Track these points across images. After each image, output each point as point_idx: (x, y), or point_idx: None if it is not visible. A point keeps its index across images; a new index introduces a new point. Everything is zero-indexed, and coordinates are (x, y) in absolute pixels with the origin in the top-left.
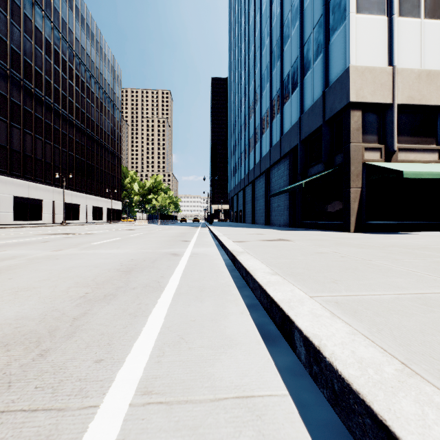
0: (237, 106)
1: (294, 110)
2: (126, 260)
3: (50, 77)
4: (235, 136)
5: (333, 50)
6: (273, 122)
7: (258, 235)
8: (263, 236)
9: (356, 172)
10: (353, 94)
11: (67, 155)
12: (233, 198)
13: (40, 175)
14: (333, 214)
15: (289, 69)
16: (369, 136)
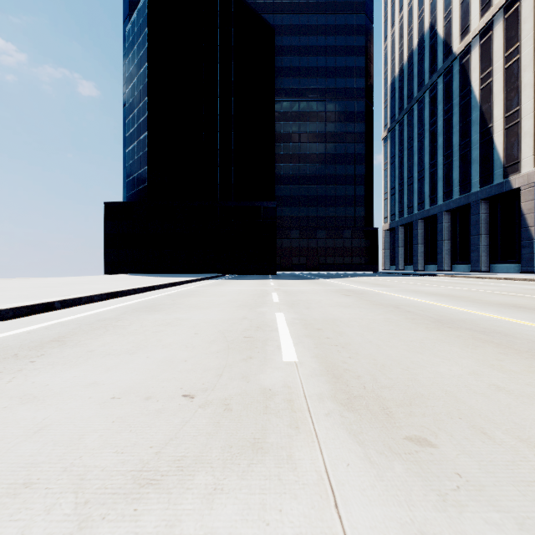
0: None
1: None
2: None
3: None
4: None
5: None
6: None
7: None
8: None
9: None
10: None
11: None
12: None
13: None
14: None
15: None
16: None
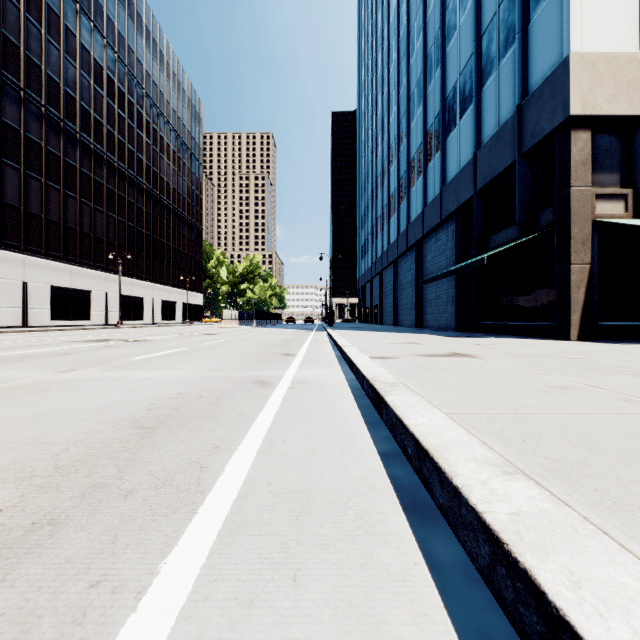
0: (371, 148)
1: (465, 143)
2: (166, 395)
3: (102, 116)
4: (367, 194)
5: (536, 33)
6: (428, 167)
7: (412, 345)
8: (421, 346)
9: (581, 236)
10: (577, 102)
11: (125, 226)
12: (364, 287)
13: (87, 256)
14: (536, 309)
15: (455, 79)
16: (604, 175)
